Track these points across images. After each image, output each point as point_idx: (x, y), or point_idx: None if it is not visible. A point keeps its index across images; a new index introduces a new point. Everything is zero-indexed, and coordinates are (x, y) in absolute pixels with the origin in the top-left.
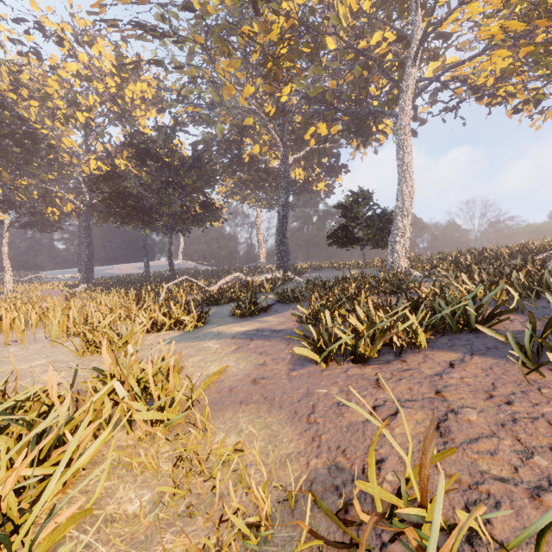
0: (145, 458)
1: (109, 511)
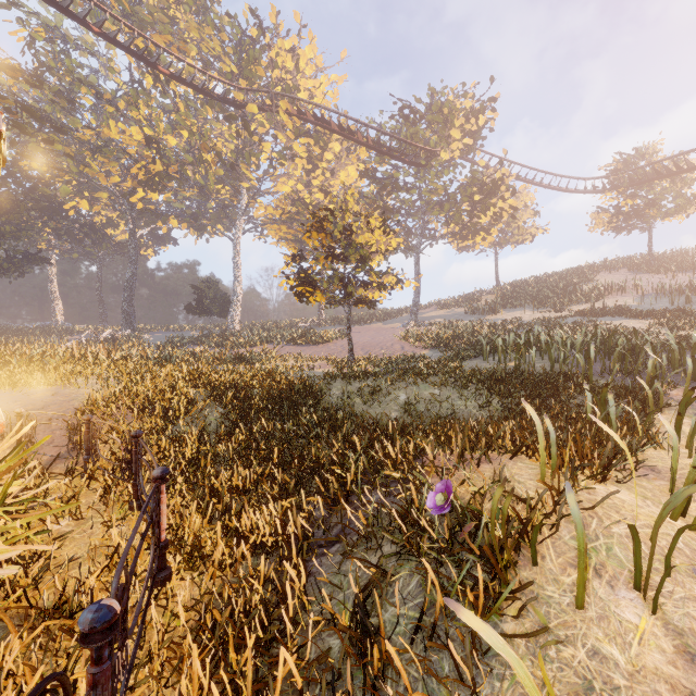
0: None
1: None
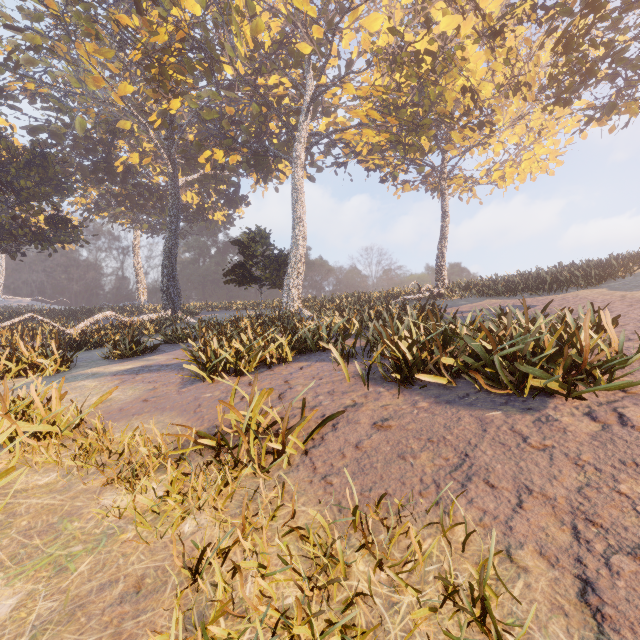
0: (46, 453)
1: (19, 488)
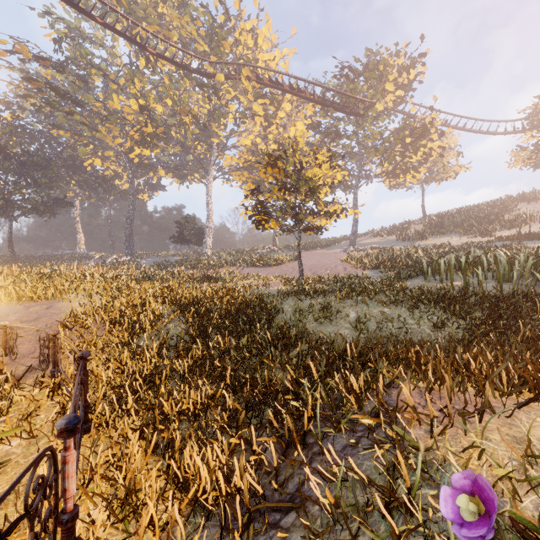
0: None
1: None
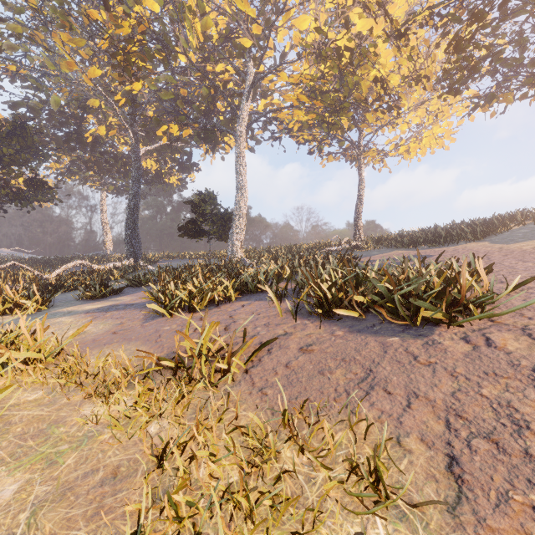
0: (34, 375)
1: (12, 403)
